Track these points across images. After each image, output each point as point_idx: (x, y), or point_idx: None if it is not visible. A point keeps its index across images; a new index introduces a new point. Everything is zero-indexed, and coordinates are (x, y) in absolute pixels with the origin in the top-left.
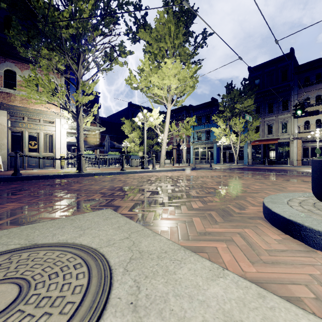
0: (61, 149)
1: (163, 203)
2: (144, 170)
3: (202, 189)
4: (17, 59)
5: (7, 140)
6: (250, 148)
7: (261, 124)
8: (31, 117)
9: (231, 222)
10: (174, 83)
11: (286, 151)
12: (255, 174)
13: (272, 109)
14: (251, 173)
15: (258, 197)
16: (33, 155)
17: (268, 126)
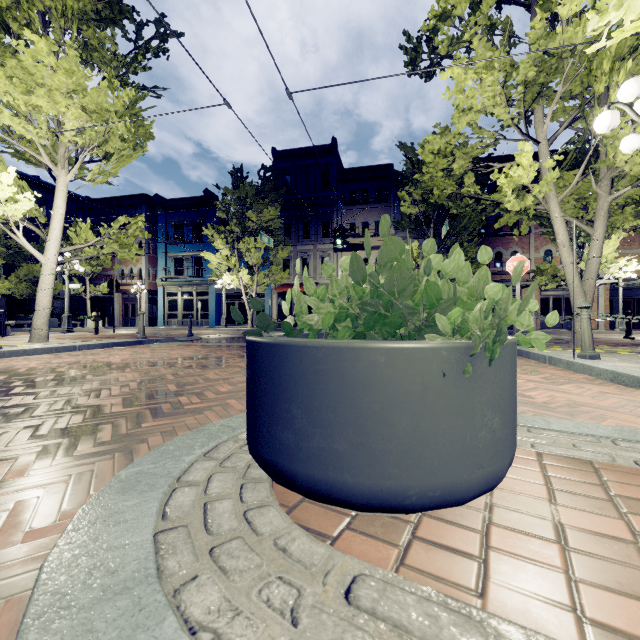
0: None
1: None
2: None
3: (45, 420)
4: None
5: None
6: (276, 298)
7: (293, 255)
8: None
9: None
10: (73, 116)
11: None
12: None
13: (309, 232)
14: None
15: (188, 429)
16: None
17: (304, 261)
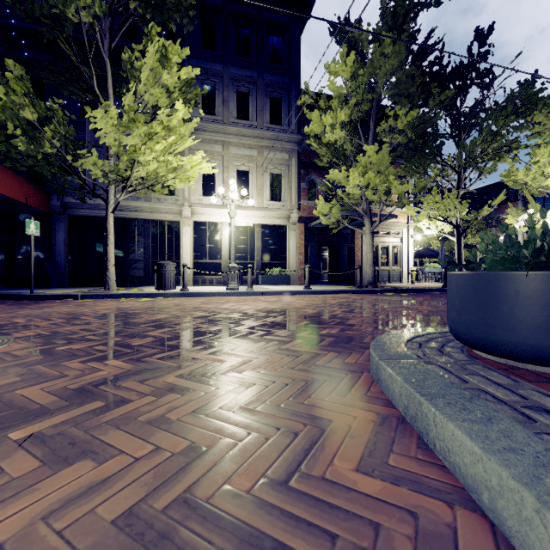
0: (409, 262)
1: None
2: None
3: None
4: None
5: None
6: None
7: None
8: (383, 230)
9: None
10: None
11: None
12: None
13: None
14: None
15: None
16: (385, 269)
17: None
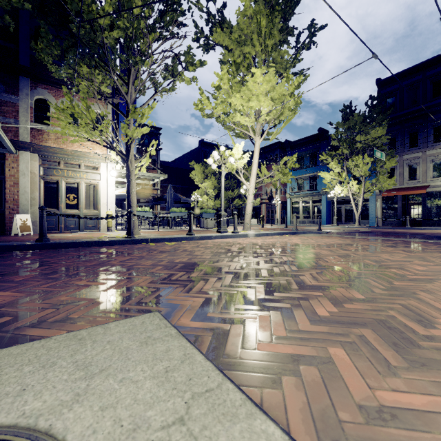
0: (108, 205)
1: (257, 299)
2: (221, 234)
3: (320, 270)
4: (51, 84)
5: (39, 192)
6: (380, 202)
7: (398, 164)
8: (69, 162)
9: (428, 369)
10: (266, 106)
11: (439, 206)
12: (399, 243)
13: (417, 141)
14: (391, 241)
15: (440, 292)
16: (71, 213)
17: (410, 167)
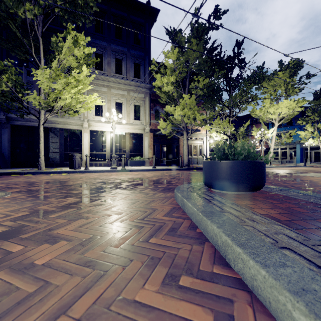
0: (207, 154)
1: None
2: (267, 166)
3: None
4: None
5: None
6: None
7: None
8: (194, 137)
9: None
10: (284, 111)
11: None
12: None
13: None
14: None
15: None
16: (195, 157)
17: None
